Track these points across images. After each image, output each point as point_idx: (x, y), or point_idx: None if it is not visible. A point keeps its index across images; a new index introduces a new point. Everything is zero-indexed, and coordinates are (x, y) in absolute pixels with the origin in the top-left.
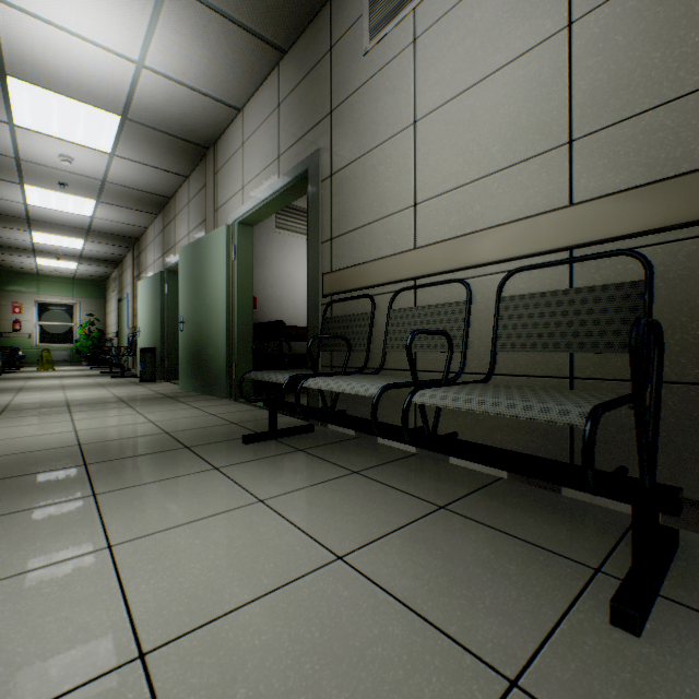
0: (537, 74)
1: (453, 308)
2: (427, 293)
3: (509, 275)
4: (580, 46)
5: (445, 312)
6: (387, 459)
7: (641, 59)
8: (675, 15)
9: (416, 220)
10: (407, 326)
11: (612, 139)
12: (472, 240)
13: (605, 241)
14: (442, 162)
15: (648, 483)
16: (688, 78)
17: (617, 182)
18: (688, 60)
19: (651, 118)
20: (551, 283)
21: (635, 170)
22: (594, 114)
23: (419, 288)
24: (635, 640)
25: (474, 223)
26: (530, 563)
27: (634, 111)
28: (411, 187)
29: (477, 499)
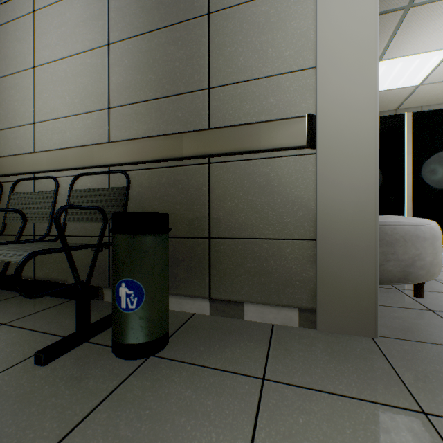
0: (96, 65)
1: (48, 195)
2: (42, 183)
3: (76, 177)
4: (113, 58)
5: (43, 197)
6: (0, 299)
7: (134, 76)
8: (145, 61)
9: (35, 133)
10: (21, 205)
11: (124, 112)
12: (63, 153)
13: (119, 165)
14: (50, 99)
15: (79, 287)
16: (149, 93)
17: (126, 135)
18: (149, 84)
19: (137, 107)
20: (101, 184)
21: (132, 131)
22: (118, 97)
23: (37, 180)
24: (39, 368)
25: (67, 143)
26: (27, 344)
27: (132, 101)
28: (32, 110)
29: (41, 314)
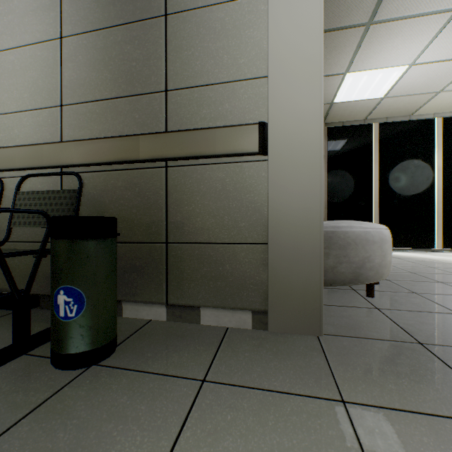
0: (47, 59)
1: None
2: None
3: (24, 178)
4: (66, 53)
5: None
6: None
7: (89, 74)
8: (100, 58)
9: None
10: None
11: (78, 111)
12: (9, 152)
13: (72, 166)
14: None
15: (16, 296)
16: (104, 92)
17: (80, 135)
18: (104, 83)
19: (92, 106)
20: (53, 186)
21: (87, 131)
22: (72, 94)
23: None
24: None
25: (15, 141)
26: None
27: (86, 100)
28: None
29: None
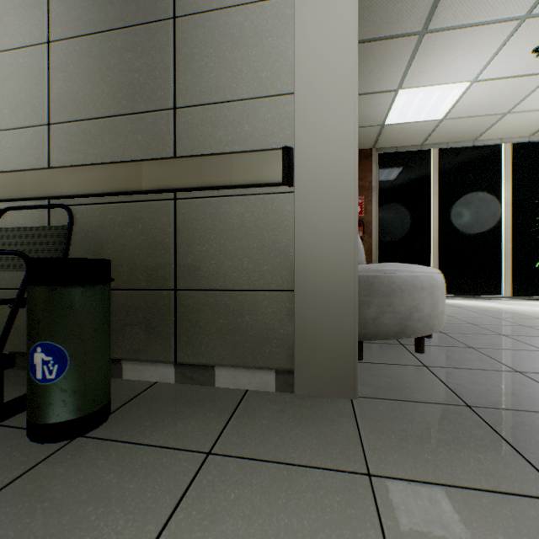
0: (32, 67)
1: None
2: None
3: (2, 212)
4: (55, 61)
5: None
6: None
7: (83, 86)
8: (96, 68)
9: None
10: None
11: (70, 131)
12: None
13: (61, 197)
14: None
15: None
16: (101, 108)
17: (72, 160)
18: (101, 98)
19: (87, 125)
20: (39, 221)
21: (80, 155)
22: (62, 110)
23: None
24: None
25: None
26: None
27: (79, 118)
28: None
29: None
